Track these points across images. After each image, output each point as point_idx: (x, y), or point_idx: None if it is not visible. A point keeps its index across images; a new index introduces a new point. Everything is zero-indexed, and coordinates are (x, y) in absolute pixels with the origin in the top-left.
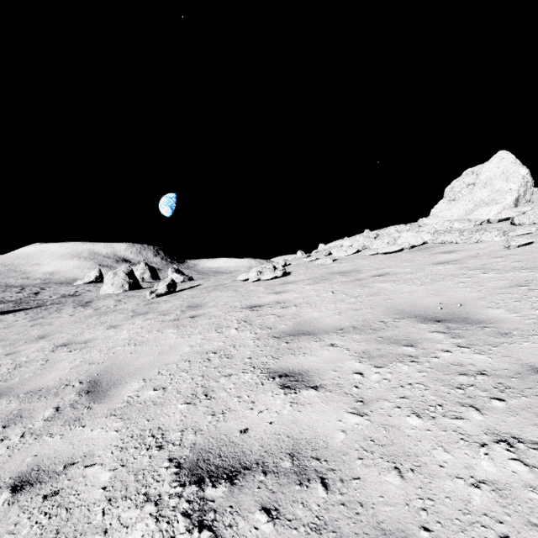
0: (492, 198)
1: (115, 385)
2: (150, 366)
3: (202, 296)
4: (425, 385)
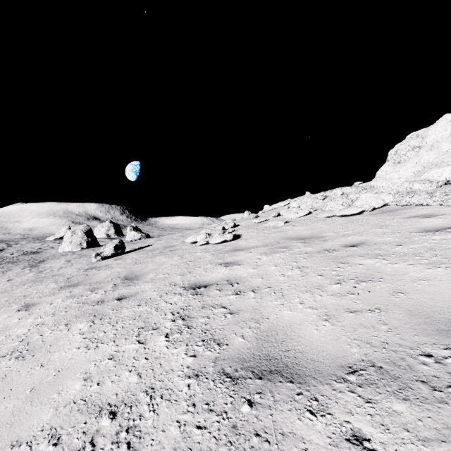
0: (440, 160)
1: None
2: None
3: (145, 262)
4: None
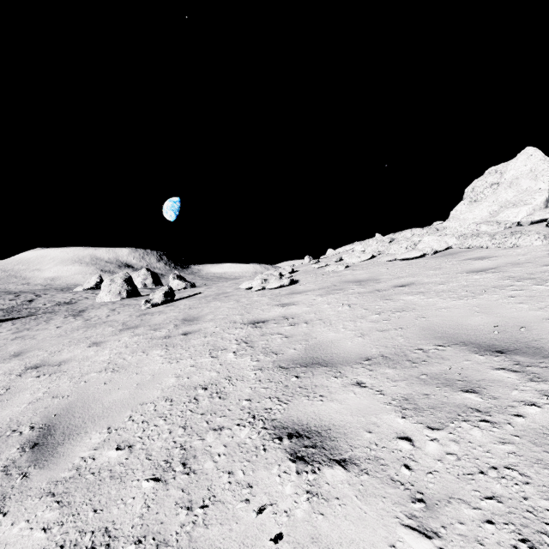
0: (519, 199)
1: (71, 435)
2: (122, 406)
3: (200, 307)
4: (522, 473)
